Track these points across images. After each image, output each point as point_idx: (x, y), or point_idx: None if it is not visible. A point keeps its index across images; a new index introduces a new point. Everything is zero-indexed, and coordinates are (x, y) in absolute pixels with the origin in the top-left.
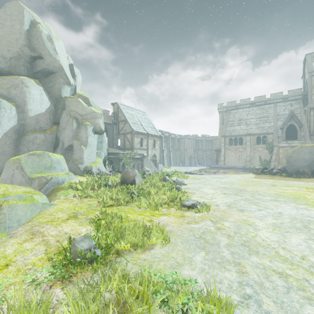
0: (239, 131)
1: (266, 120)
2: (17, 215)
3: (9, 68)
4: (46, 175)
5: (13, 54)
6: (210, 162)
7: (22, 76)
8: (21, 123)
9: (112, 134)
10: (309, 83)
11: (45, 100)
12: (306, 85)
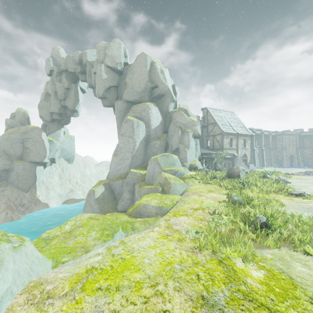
0: None
1: None
2: (177, 188)
3: (139, 99)
4: (174, 169)
5: (142, 89)
6: None
7: (147, 103)
8: (147, 134)
9: (201, 136)
10: None
11: (159, 116)
12: None
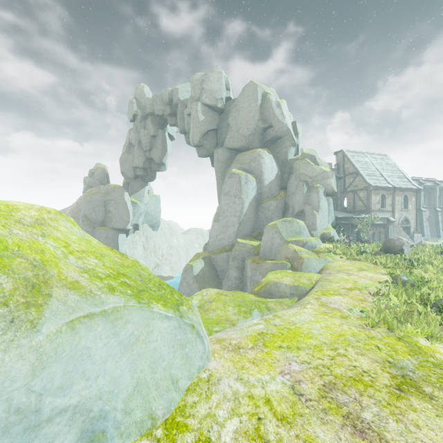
0: None
1: None
2: (312, 265)
3: (247, 145)
4: (302, 239)
5: (250, 131)
6: None
7: (258, 149)
8: (258, 192)
9: None
10: None
11: (274, 167)
12: None
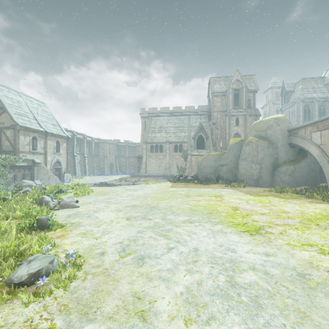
0: (160, 138)
1: (182, 130)
2: None
3: None
4: None
5: None
6: (133, 170)
7: None
8: None
9: None
10: (212, 102)
11: None
12: (210, 104)
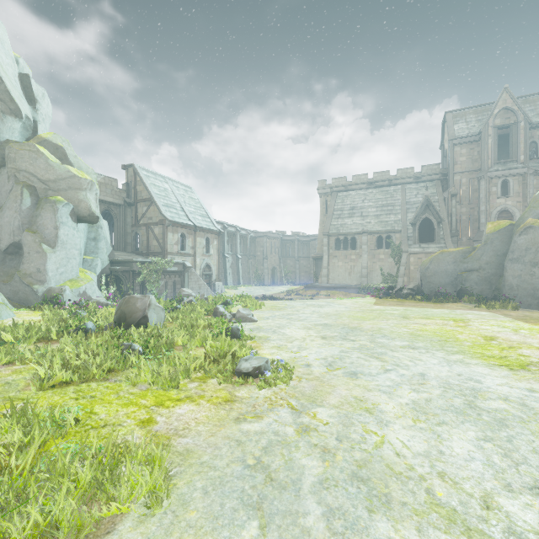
0: (351, 226)
1: (391, 210)
2: None
3: None
4: None
5: None
6: (306, 278)
7: None
8: None
9: (122, 224)
10: (450, 156)
11: None
12: (446, 160)
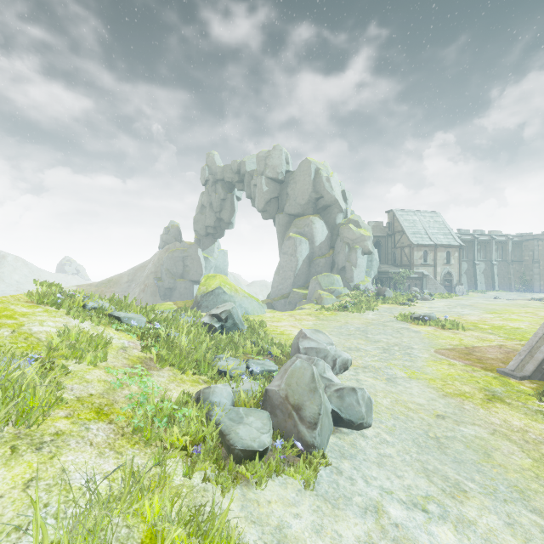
0: None
1: None
2: (328, 301)
3: (302, 212)
4: (332, 288)
5: (305, 201)
6: None
7: (311, 216)
8: (311, 252)
9: (386, 248)
10: None
11: (325, 230)
12: None
